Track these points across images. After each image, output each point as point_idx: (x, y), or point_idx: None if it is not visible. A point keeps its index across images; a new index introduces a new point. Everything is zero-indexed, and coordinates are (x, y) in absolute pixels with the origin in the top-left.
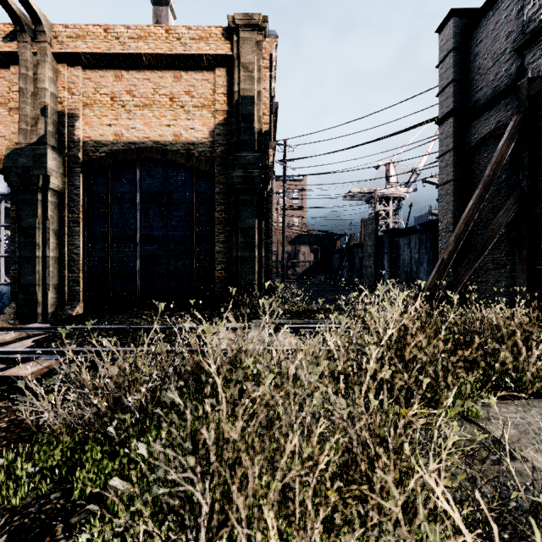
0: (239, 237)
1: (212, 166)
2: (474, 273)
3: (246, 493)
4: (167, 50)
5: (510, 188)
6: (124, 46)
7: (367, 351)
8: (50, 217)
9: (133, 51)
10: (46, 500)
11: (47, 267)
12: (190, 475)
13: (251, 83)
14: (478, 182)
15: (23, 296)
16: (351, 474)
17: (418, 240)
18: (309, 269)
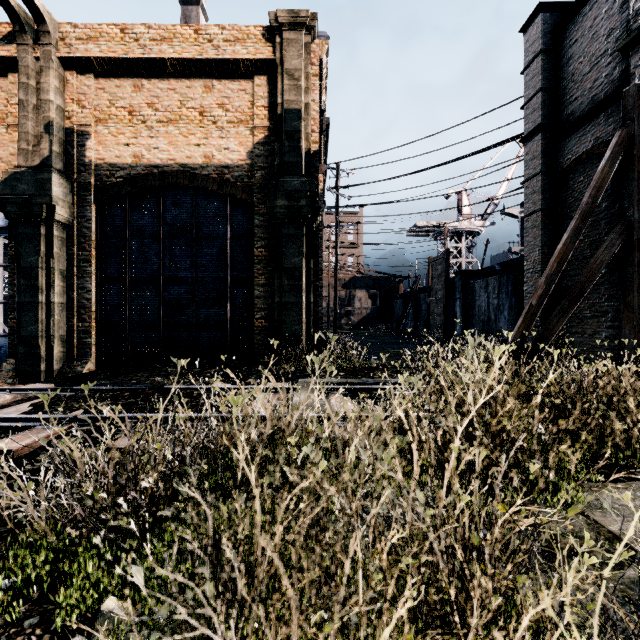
0: (282, 279)
1: (250, 194)
2: (567, 323)
3: (288, 630)
4: (196, 54)
5: (612, 219)
6: (145, 49)
7: (443, 420)
8: (56, 255)
9: (155, 55)
10: (17, 628)
11: (53, 315)
12: (206, 611)
13: (297, 93)
14: (571, 212)
15: (23, 350)
16: (431, 594)
17: (498, 283)
18: (366, 318)
